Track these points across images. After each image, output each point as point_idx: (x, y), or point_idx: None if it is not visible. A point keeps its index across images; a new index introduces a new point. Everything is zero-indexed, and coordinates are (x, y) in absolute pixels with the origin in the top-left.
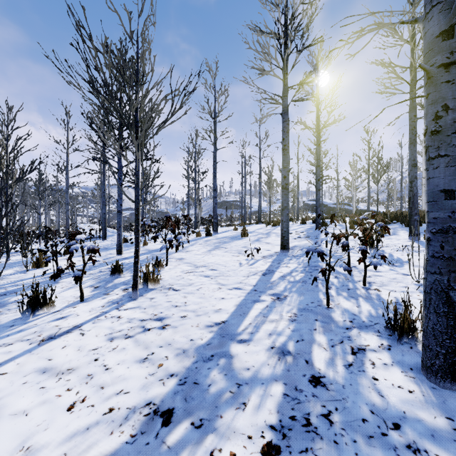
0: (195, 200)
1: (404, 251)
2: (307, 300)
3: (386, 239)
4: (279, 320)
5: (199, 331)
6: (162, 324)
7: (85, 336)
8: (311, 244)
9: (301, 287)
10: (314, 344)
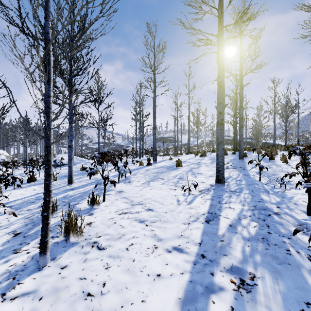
0: (140, 136)
1: None
2: (294, 294)
3: None
4: None
5: None
6: None
7: None
8: (241, 175)
9: (267, 253)
10: None
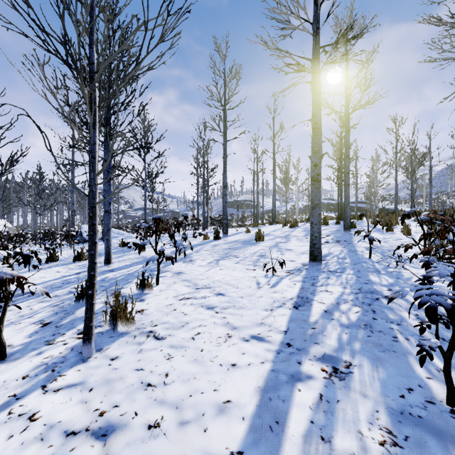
0: (203, 199)
1: None
2: (395, 380)
3: None
4: None
5: None
6: None
7: None
8: (345, 252)
9: (368, 340)
10: None
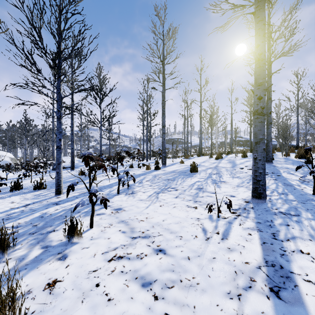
0: (147, 137)
1: None
2: None
3: None
4: None
5: None
6: None
7: None
8: (281, 185)
9: None
10: None
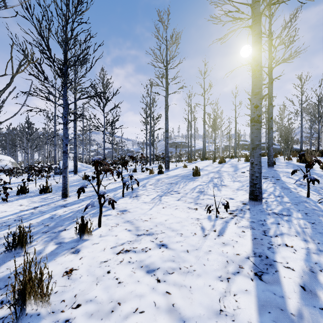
0: (150, 141)
1: None
2: None
3: None
4: None
5: None
6: None
7: None
8: (279, 188)
9: None
10: None
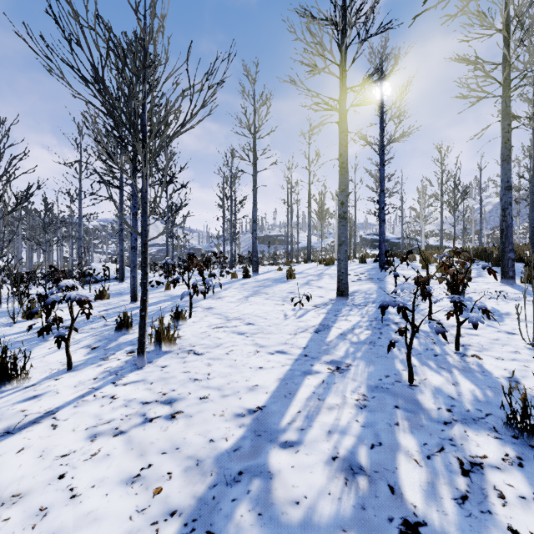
0: (231, 234)
1: (499, 299)
2: (379, 372)
3: (471, 282)
4: (342, 406)
5: (224, 424)
6: (171, 410)
7: (56, 430)
8: (375, 288)
9: (369, 351)
10: (399, 452)
